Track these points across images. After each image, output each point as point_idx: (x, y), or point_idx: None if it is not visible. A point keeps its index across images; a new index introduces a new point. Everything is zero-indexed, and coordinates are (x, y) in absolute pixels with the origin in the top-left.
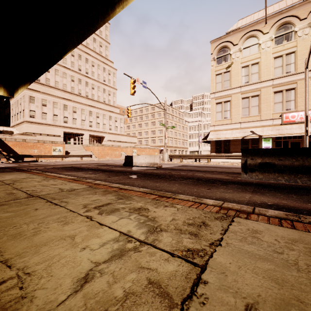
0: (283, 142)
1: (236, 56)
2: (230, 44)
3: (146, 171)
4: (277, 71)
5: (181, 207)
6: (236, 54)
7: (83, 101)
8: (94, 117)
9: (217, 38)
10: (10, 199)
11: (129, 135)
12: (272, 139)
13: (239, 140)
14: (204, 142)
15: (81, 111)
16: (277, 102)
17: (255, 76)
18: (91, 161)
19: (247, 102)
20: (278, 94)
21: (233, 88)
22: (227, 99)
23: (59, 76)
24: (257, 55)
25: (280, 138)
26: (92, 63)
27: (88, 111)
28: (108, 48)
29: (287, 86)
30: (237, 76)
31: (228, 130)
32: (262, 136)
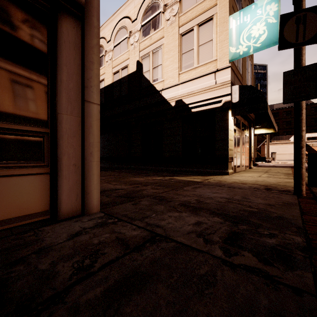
0: None
1: None
2: None
3: None
4: None
5: (290, 177)
6: None
7: None
8: None
9: None
10: (259, 171)
11: None
12: None
13: None
14: None
15: None
16: None
17: None
18: None
19: None
20: None
21: None
22: None
23: None
24: None
25: None
26: None
27: None
28: None
29: None
30: None
31: None
32: None
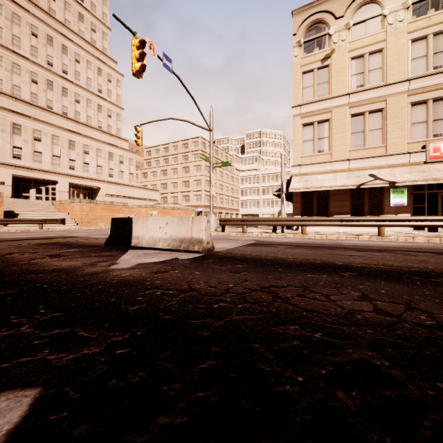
0: (428, 195)
1: (341, 38)
2: (329, 17)
3: (162, 285)
4: (417, 64)
5: None
6: (341, 35)
7: (57, 121)
8: (78, 153)
9: (306, 4)
10: None
11: (145, 188)
12: (409, 190)
13: (347, 191)
14: (278, 197)
15: (52, 138)
16: (416, 122)
17: (376, 75)
18: (58, 231)
19: (360, 122)
20: (418, 107)
21: (336, 96)
22: (324, 118)
23: (2, 68)
24: (380, 36)
25: (422, 188)
26: (76, 56)
27: (67, 140)
28: (108, 36)
29: (437, 92)
30: (342, 75)
31: (326, 174)
32: (395, 184)
